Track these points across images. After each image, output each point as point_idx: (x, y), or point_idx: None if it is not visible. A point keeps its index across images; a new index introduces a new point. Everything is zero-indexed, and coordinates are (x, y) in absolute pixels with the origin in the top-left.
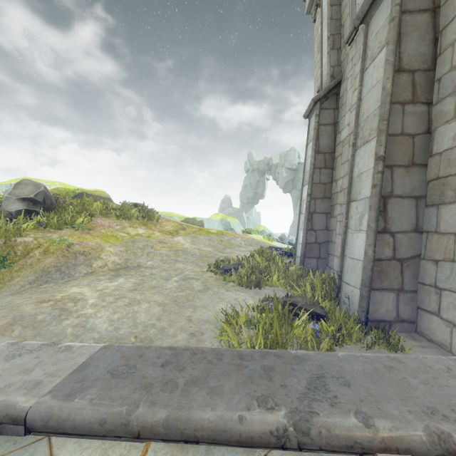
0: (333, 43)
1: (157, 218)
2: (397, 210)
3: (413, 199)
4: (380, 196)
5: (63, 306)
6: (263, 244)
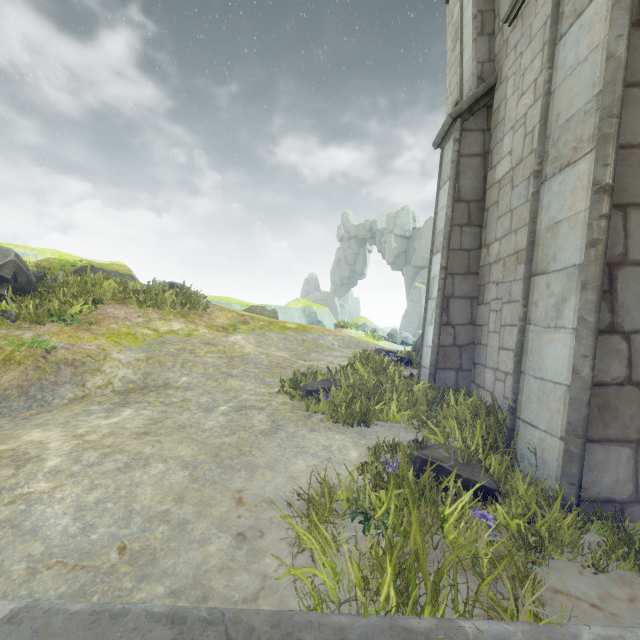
0: (481, 24)
1: (204, 305)
2: (636, 290)
3: None
4: (604, 262)
5: None
6: (367, 344)
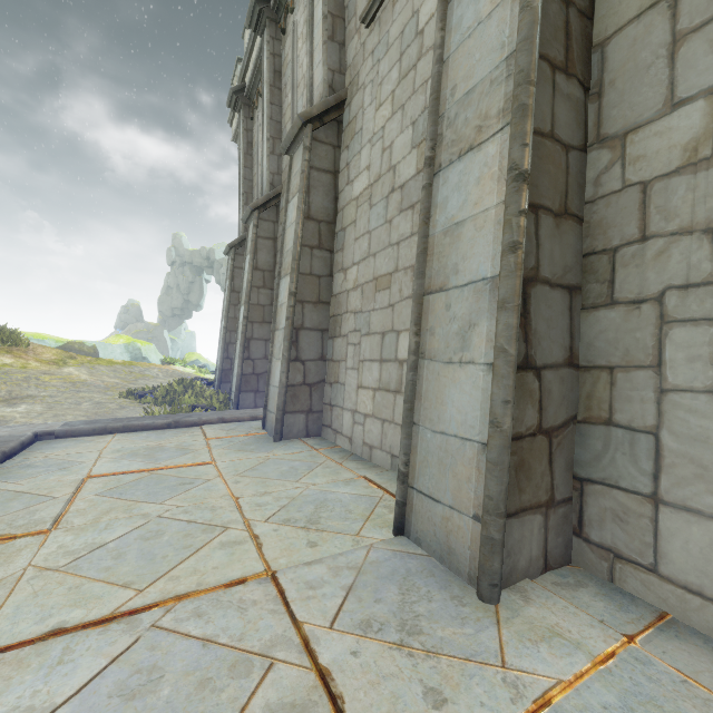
0: (246, 199)
1: (26, 343)
2: (256, 347)
3: (264, 341)
4: (245, 339)
5: None
6: (189, 375)
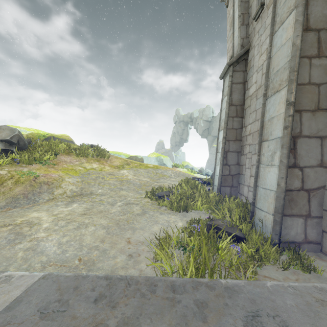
0: (242, 20)
1: (107, 156)
2: (305, 148)
3: (318, 139)
4: (291, 136)
5: (19, 231)
6: (188, 175)
